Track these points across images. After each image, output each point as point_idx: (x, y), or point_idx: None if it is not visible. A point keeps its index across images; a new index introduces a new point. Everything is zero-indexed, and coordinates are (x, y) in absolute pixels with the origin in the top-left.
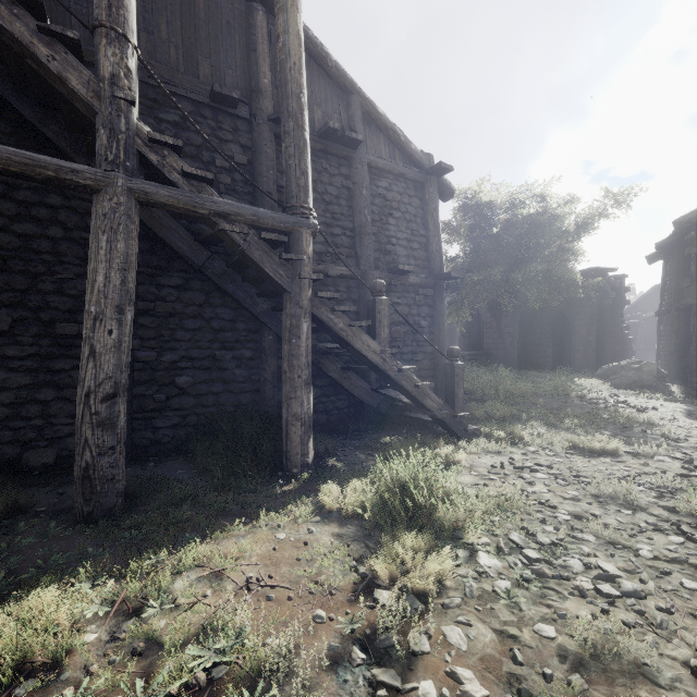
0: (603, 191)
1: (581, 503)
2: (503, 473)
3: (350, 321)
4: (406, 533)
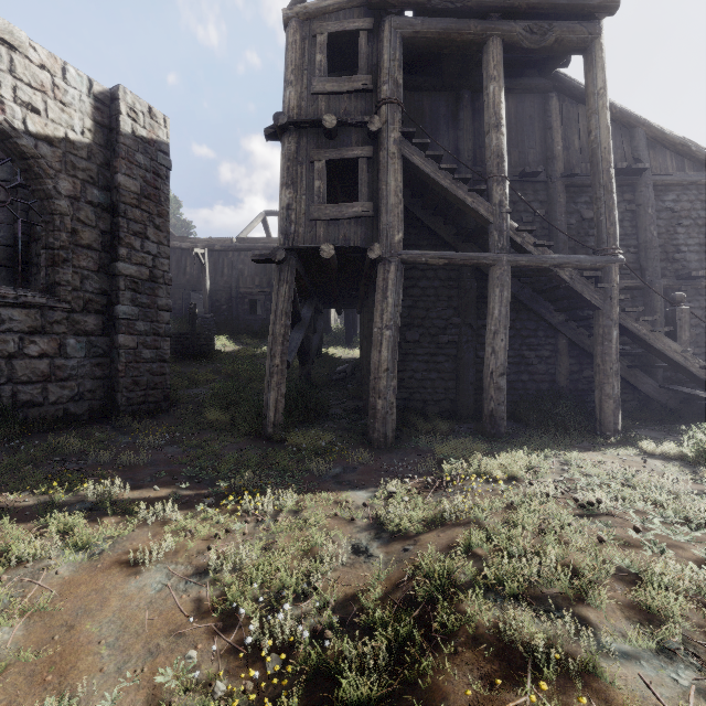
0: None
1: None
2: None
3: (651, 328)
4: None
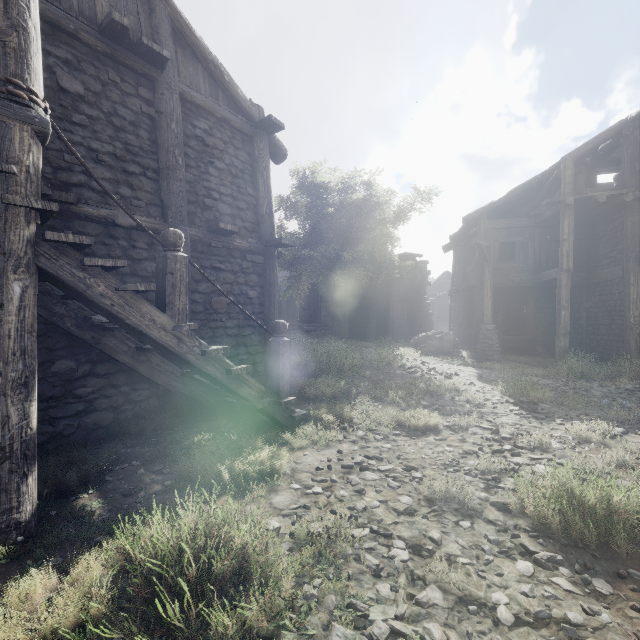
0: (414, 188)
1: (416, 518)
2: (330, 479)
3: (118, 283)
4: None
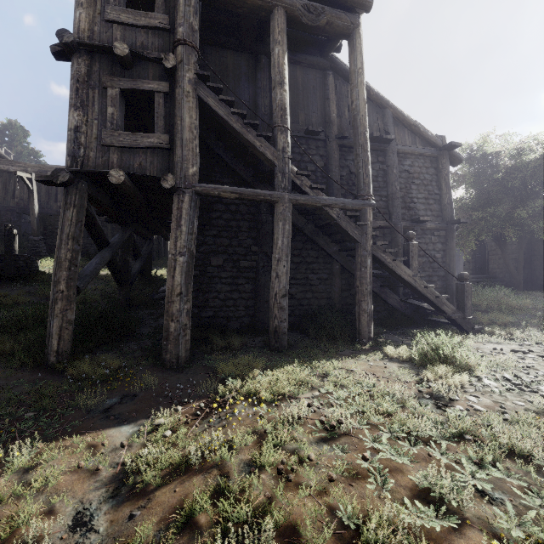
0: None
1: None
2: (502, 352)
3: (393, 258)
4: (441, 365)
